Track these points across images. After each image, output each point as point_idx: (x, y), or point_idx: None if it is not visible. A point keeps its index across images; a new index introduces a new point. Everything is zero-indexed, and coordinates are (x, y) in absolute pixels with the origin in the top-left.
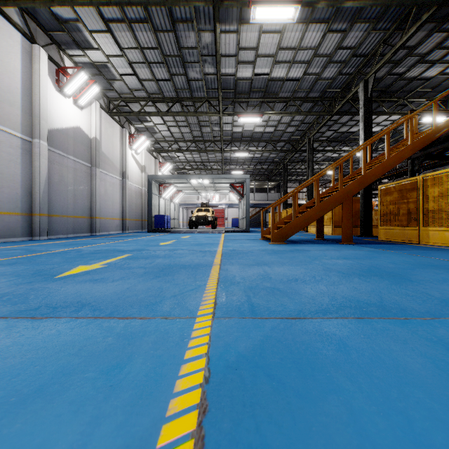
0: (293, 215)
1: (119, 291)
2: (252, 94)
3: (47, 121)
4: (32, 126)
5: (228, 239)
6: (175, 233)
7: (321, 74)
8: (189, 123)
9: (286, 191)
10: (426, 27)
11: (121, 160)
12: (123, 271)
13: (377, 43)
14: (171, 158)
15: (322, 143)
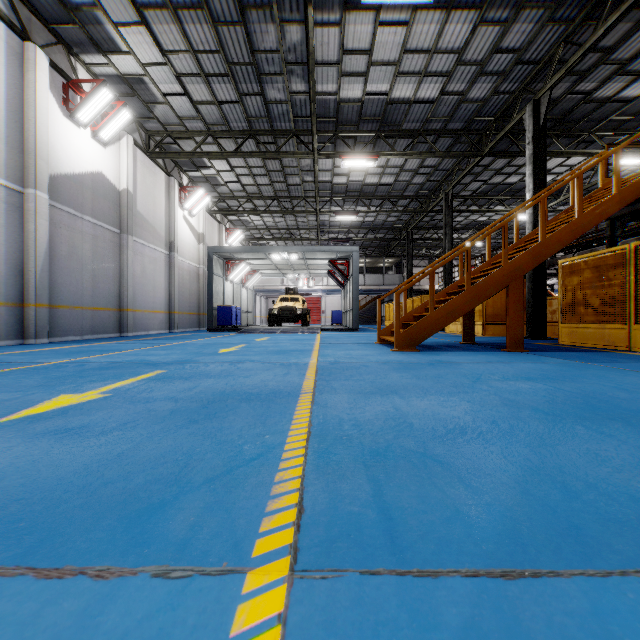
0: (430, 306)
1: (97, 464)
2: (362, 125)
3: (48, 161)
4: (24, 169)
5: (326, 343)
6: (246, 334)
7: (467, 93)
8: (268, 170)
9: (411, 271)
10: (632, 16)
11: (166, 224)
12: (132, 407)
13: (554, 43)
14: (243, 223)
15: (464, 200)
